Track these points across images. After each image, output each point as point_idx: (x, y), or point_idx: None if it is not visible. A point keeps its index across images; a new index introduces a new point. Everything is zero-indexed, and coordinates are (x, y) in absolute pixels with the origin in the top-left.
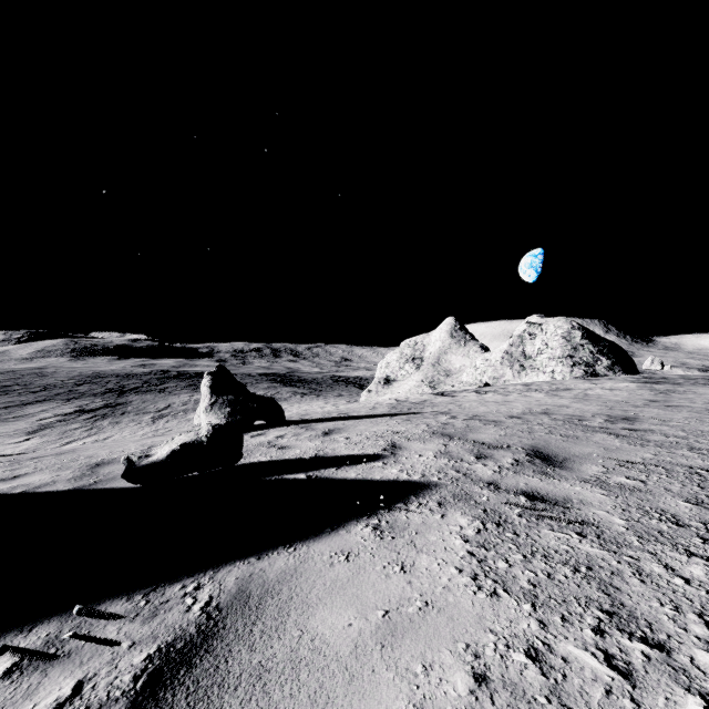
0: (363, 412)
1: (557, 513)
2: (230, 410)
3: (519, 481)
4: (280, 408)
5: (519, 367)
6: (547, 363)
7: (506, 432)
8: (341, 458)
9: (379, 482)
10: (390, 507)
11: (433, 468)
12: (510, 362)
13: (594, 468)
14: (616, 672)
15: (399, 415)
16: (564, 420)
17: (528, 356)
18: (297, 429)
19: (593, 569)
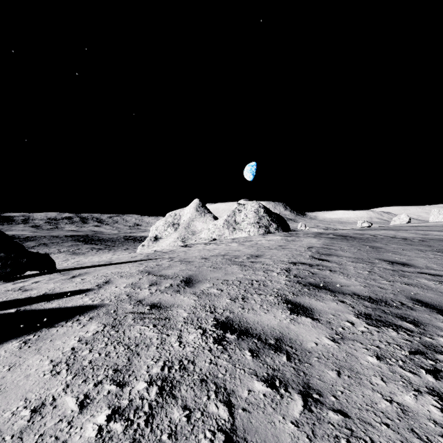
0: (123, 260)
1: (157, 314)
2: (1, 264)
3: (158, 297)
4: (52, 260)
5: (232, 229)
6: (247, 226)
7: (186, 268)
8: (60, 294)
9: (66, 308)
10: (53, 325)
11: (115, 294)
12: (227, 226)
13: (207, 285)
14: (79, 407)
15: (141, 261)
16: (228, 258)
17: (237, 222)
18: (57, 275)
19: (138, 346)
